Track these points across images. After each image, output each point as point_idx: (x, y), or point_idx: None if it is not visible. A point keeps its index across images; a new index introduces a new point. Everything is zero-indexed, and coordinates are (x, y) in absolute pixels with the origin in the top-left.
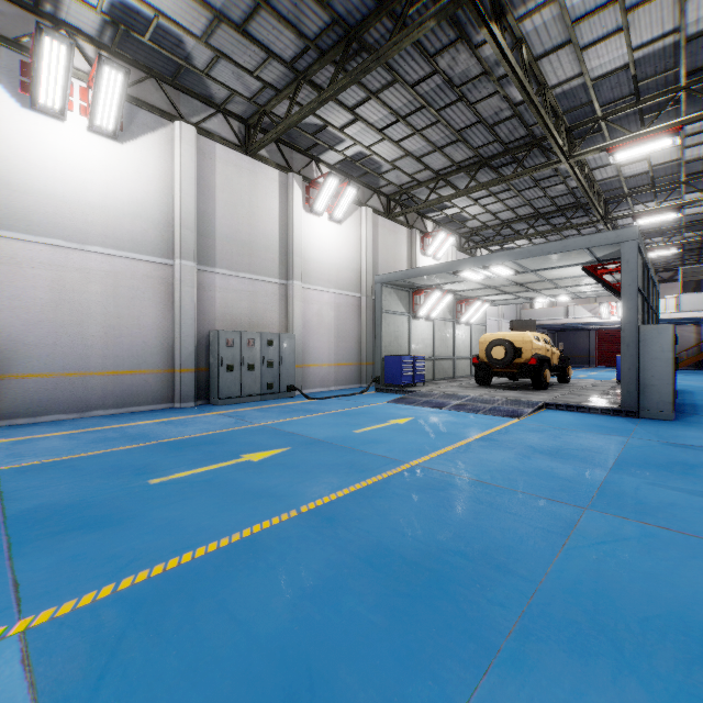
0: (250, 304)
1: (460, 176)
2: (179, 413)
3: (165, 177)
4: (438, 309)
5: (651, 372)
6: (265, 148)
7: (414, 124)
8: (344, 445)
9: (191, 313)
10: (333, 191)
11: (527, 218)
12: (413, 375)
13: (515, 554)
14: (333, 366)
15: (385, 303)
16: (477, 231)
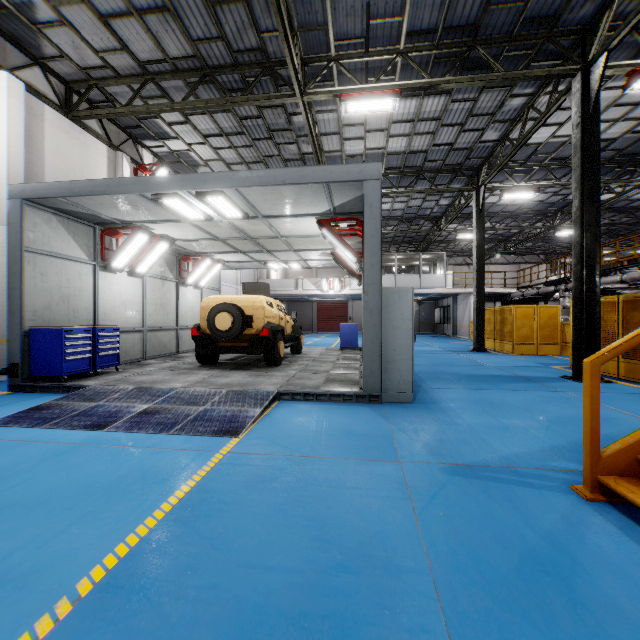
0: None
1: (180, 87)
2: None
3: None
4: (149, 261)
5: (394, 346)
6: None
7: None
8: None
9: None
10: None
11: None
12: (93, 357)
13: None
14: None
15: (34, 236)
16: None
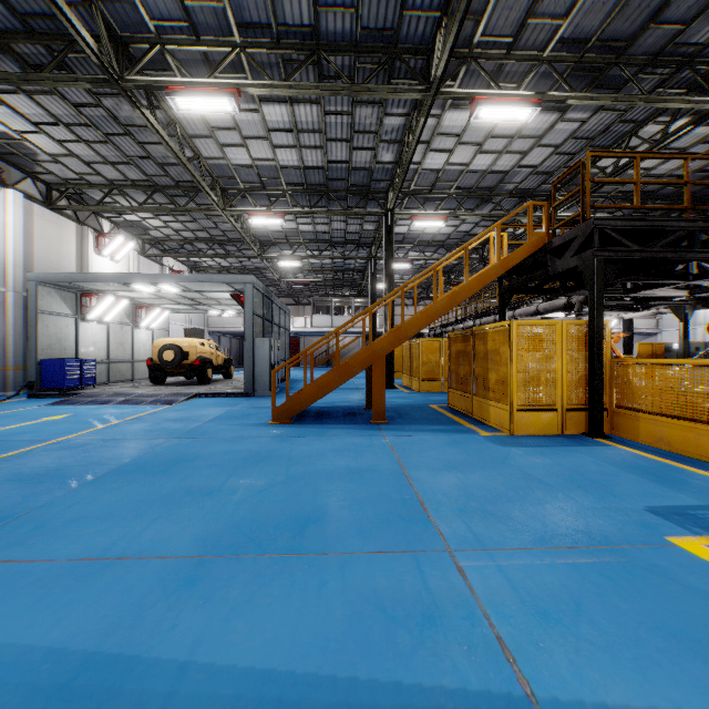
0: None
1: (137, 191)
2: None
3: None
4: (113, 313)
5: (261, 368)
6: None
7: (80, 134)
8: None
9: None
10: None
11: (206, 240)
12: (81, 378)
13: (116, 459)
14: None
15: (43, 303)
16: (161, 241)
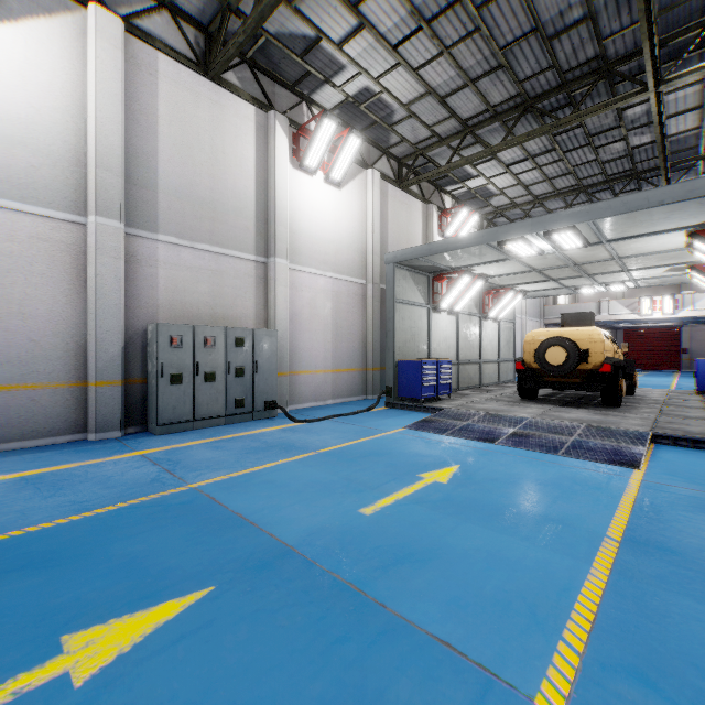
0: (213, 288)
1: (494, 128)
2: (80, 454)
3: (71, 89)
4: (465, 299)
5: None
6: (235, 74)
7: (442, 37)
8: (340, 573)
9: (115, 297)
10: (330, 140)
11: (566, 192)
12: (436, 385)
13: None
14: (330, 373)
15: (398, 290)
16: (502, 210)
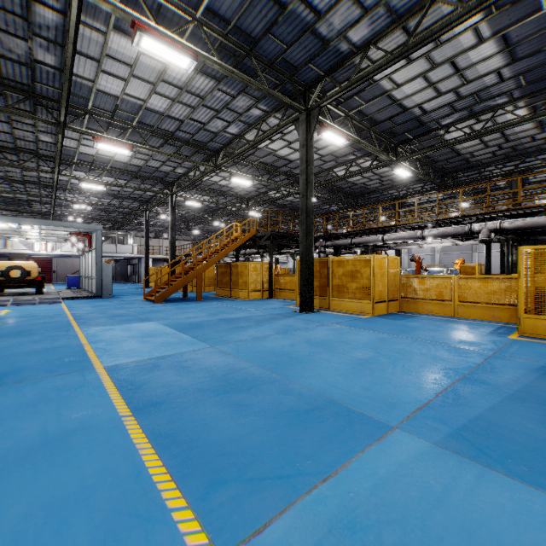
0: None
1: None
2: None
3: None
4: None
5: (106, 281)
6: None
7: None
8: (21, 316)
9: None
10: None
11: None
12: None
13: (128, 313)
14: None
15: None
16: None
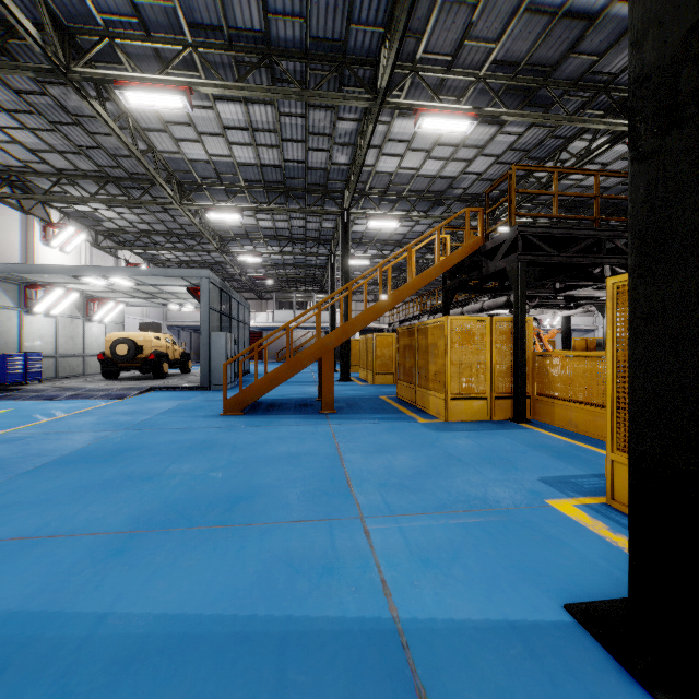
0: None
1: (88, 181)
2: None
3: None
4: (62, 306)
5: (217, 361)
6: None
7: (24, 121)
8: None
9: None
10: None
11: (164, 233)
12: (26, 372)
13: (58, 450)
14: None
15: None
16: (116, 232)
